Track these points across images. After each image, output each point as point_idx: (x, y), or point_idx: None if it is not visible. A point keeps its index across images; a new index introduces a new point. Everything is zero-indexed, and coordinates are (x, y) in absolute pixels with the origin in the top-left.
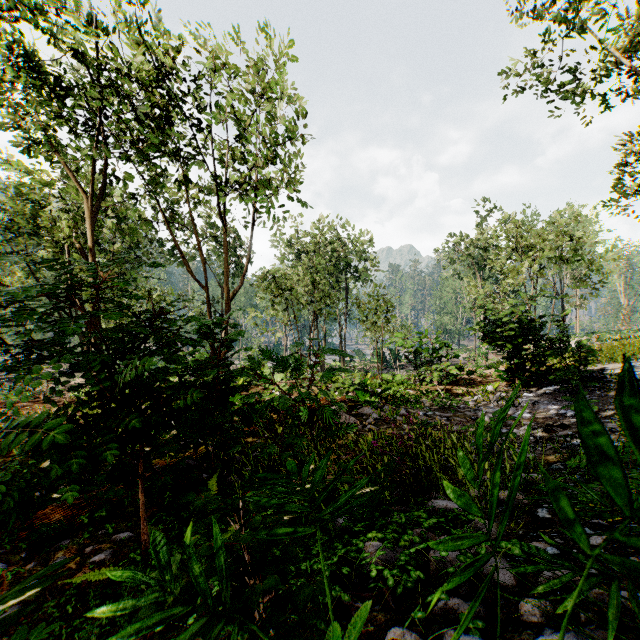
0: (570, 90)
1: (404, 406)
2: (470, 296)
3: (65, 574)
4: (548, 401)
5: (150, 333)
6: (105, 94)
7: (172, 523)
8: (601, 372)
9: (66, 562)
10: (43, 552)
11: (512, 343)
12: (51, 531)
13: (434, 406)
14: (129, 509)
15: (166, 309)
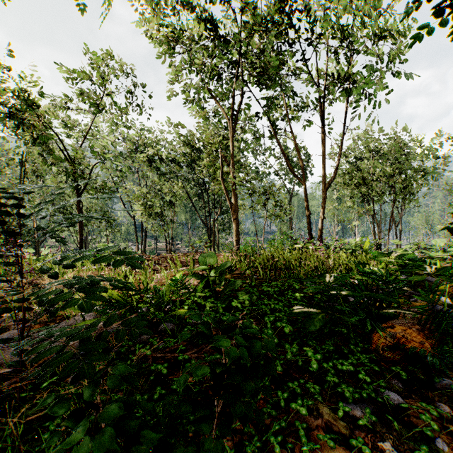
0: None
1: None
2: None
3: None
4: None
5: None
6: (250, 31)
7: None
8: None
9: None
10: None
11: None
12: None
13: None
14: None
15: None
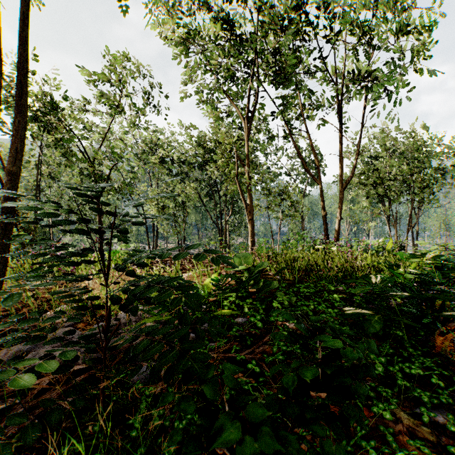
0: None
1: None
2: None
3: None
4: None
5: None
6: (267, 30)
7: None
8: None
9: None
10: None
11: None
12: None
13: None
14: None
15: None
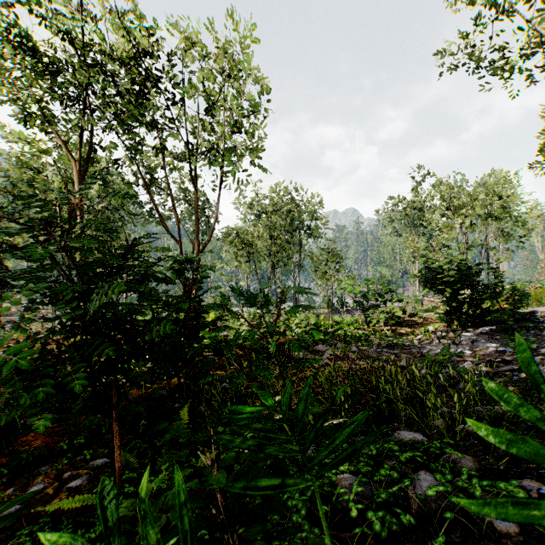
0: (499, 66)
1: (355, 344)
2: (408, 249)
3: (42, 499)
4: (486, 340)
5: (123, 268)
6: (91, 70)
7: (146, 450)
8: (532, 314)
9: (28, 497)
10: (23, 477)
11: (451, 288)
12: (30, 457)
13: (382, 344)
14: (107, 436)
15: (137, 241)
